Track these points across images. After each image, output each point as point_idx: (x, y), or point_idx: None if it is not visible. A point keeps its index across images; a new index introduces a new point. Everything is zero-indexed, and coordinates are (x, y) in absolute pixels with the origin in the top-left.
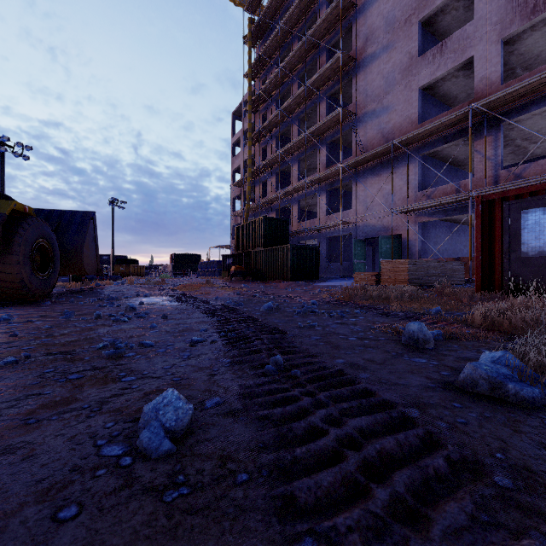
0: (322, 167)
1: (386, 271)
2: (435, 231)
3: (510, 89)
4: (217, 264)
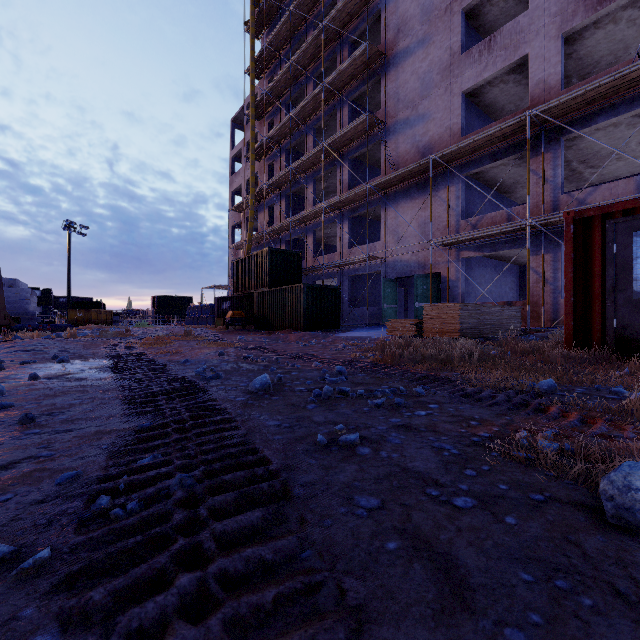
0: (344, 189)
1: (429, 319)
2: (479, 270)
3: (577, 92)
4: (211, 309)
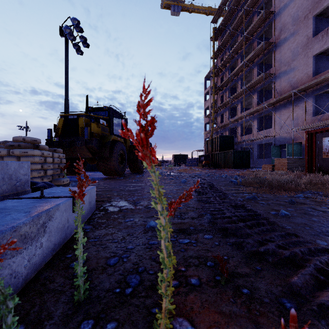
0: (255, 105)
1: (276, 164)
2: None
3: None
4: (196, 160)
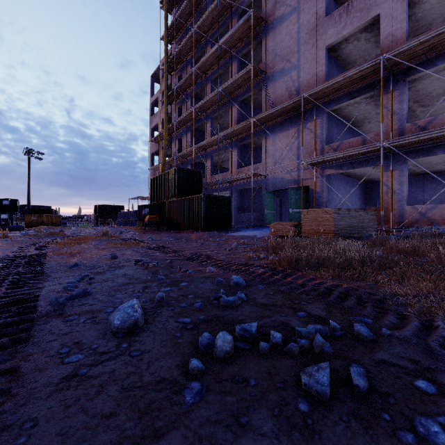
0: (234, 124)
1: (307, 221)
2: (337, 184)
3: (423, 38)
4: (135, 214)
